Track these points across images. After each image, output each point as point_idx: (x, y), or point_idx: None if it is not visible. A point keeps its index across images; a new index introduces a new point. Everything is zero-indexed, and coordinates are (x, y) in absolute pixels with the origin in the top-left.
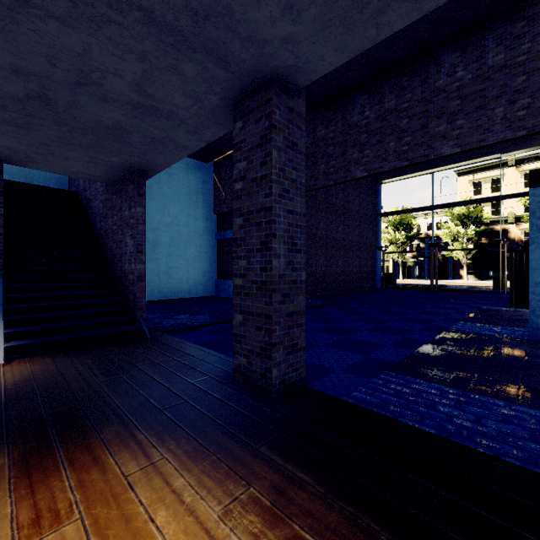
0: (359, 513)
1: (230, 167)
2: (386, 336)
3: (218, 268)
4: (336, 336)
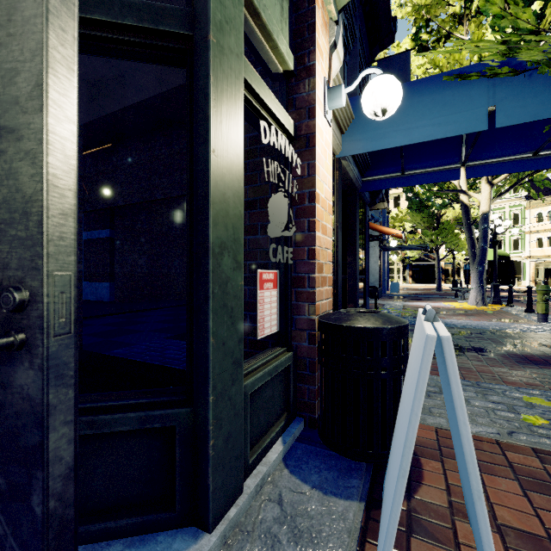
0: None
1: (94, 165)
2: None
3: (85, 270)
4: (169, 324)
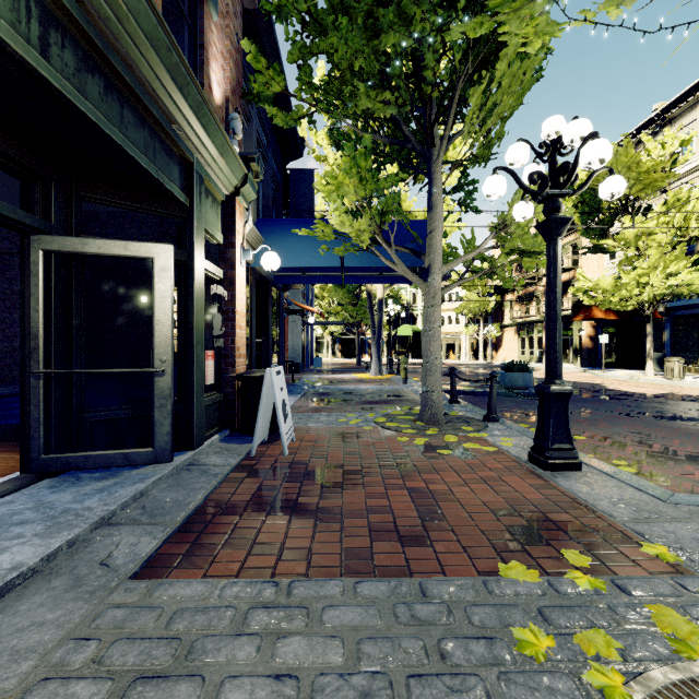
0: (5, 443)
1: None
2: (118, 402)
3: None
4: None
